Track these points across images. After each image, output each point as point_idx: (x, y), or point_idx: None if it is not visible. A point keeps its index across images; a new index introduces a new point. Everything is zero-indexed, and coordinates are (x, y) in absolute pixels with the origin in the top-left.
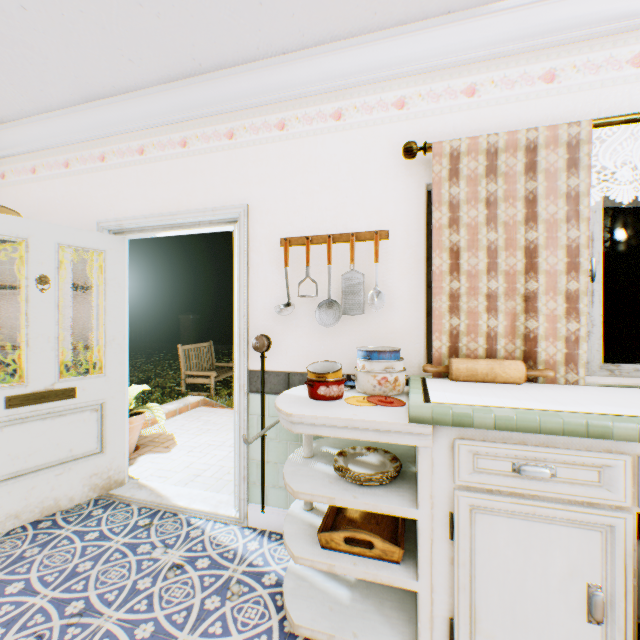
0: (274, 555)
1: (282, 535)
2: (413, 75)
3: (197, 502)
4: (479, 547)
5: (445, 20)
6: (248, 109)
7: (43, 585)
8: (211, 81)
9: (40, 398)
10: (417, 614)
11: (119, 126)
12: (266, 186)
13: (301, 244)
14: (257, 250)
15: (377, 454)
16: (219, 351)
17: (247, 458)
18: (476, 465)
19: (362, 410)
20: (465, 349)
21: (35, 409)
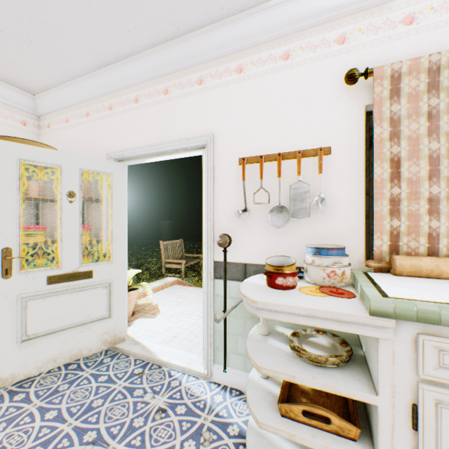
0: (235, 409)
1: (240, 391)
2: (353, 14)
3: (175, 358)
4: (446, 441)
5: None
6: (213, 60)
7: (69, 415)
8: (186, 41)
9: (69, 277)
10: None
11: (121, 83)
12: (227, 118)
13: (255, 162)
14: (220, 168)
15: (326, 336)
16: (186, 245)
17: (213, 329)
18: (442, 361)
19: (318, 300)
20: (405, 247)
21: (66, 285)
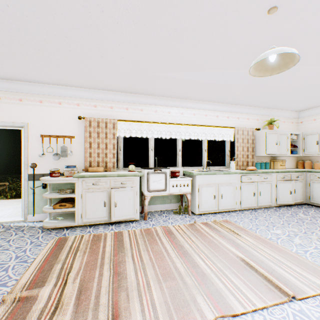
0: (39, 224)
1: (41, 221)
2: (81, 98)
3: (5, 220)
4: (87, 199)
5: (88, 90)
6: (28, 94)
7: None
8: (13, 83)
9: None
10: (75, 215)
11: None
12: (35, 118)
13: (48, 137)
14: (32, 137)
15: (69, 189)
16: None
17: (28, 201)
18: (86, 184)
19: (64, 177)
20: (93, 165)
21: None
